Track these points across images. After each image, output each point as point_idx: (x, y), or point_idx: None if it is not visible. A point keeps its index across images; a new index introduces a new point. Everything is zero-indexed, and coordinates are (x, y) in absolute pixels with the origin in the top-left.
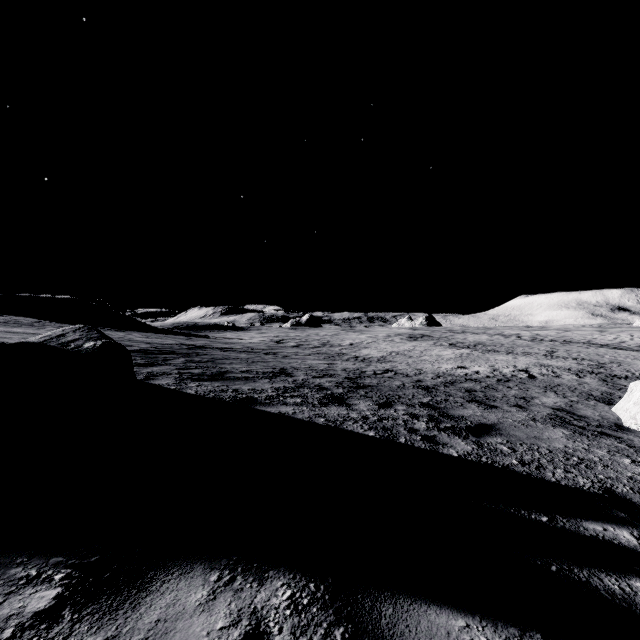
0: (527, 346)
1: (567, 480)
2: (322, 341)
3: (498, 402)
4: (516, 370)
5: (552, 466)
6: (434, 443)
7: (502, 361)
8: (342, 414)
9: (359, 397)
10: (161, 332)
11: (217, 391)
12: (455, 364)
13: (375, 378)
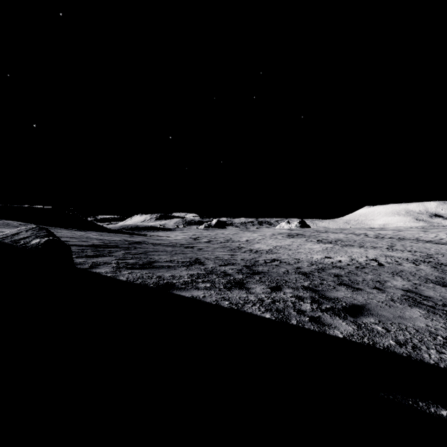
0: (373, 242)
1: (444, 362)
2: (226, 238)
3: (361, 285)
4: (368, 259)
5: (425, 346)
6: (320, 324)
7: (357, 253)
8: (243, 297)
9: (255, 282)
10: (112, 232)
11: (144, 278)
12: (323, 255)
13: (266, 266)
